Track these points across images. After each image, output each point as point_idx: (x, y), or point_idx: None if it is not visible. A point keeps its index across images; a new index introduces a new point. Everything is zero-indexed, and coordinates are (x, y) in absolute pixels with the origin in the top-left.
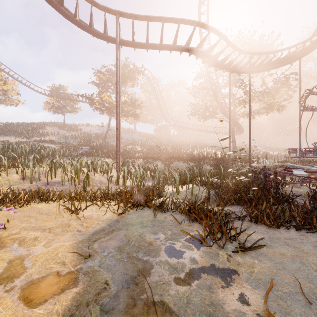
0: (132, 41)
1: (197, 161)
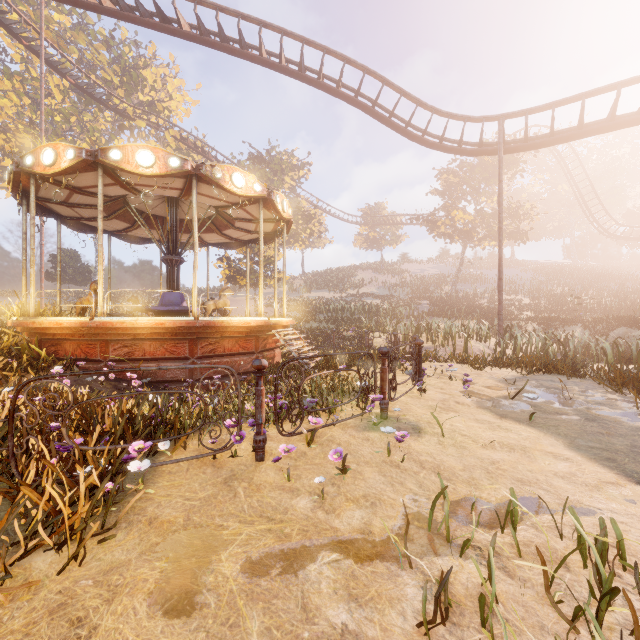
0: (522, 144)
1: None
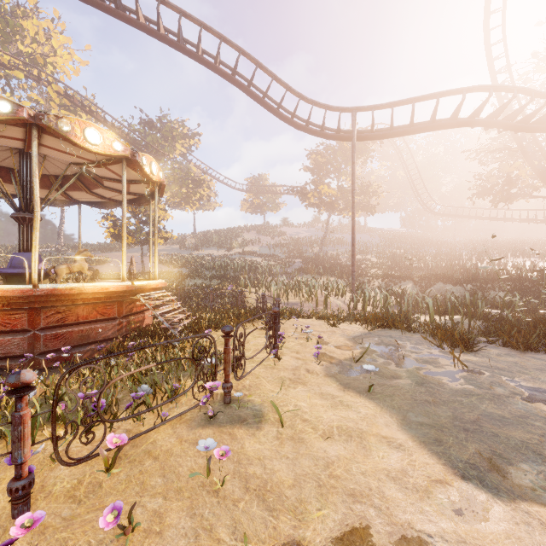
0: (370, 134)
1: (481, 283)
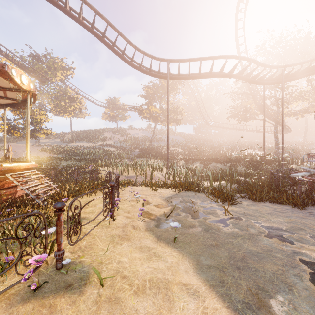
0: (177, 76)
1: (233, 163)
